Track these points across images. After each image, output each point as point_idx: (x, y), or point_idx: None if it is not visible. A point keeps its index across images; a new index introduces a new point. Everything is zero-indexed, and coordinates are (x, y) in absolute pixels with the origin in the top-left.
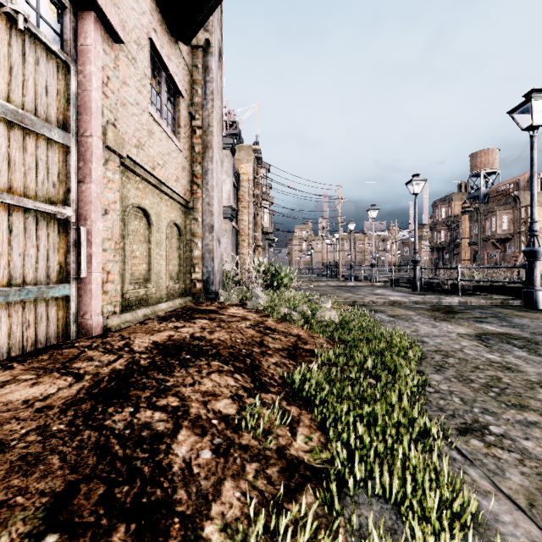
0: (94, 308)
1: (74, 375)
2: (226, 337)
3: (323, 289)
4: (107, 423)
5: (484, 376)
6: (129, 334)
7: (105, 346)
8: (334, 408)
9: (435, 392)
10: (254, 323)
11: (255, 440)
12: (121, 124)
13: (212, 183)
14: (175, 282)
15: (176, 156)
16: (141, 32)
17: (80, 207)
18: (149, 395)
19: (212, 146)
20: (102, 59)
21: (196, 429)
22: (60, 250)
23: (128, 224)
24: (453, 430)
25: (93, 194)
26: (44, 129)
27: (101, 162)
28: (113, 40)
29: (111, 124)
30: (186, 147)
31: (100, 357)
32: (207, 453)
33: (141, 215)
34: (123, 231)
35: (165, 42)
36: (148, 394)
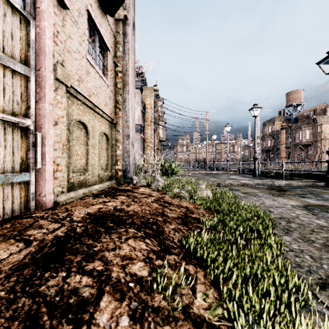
0: (47, 189)
1: (25, 241)
2: (138, 209)
3: (197, 175)
4: (42, 289)
5: (321, 237)
6: (72, 207)
7: (53, 217)
8: (222, 267)
9: (290, 251)
10: (157, 198)
11: (164, 301)
12: (67, 64)
13: (129, 107)
14: (105, 171)
15: (105, 89)
16: (81, 5)
17: (38, 119)
18: (80, 259)
19: (129, 84)
20: (53, 18)
21: (116, 294)
22: (22, 149)
23: (72, 133)
24: (314, 285)
25: (46, 110)
26: (9, 62)
27: (52, 88)
28: (61, 6)
29: (60, 64)
30: (112, 84)
31: (48, 226)
32: (125, 320)
33: (81, 127)
34: (69, 137)
35: (98, 14)
36: (79, 258)
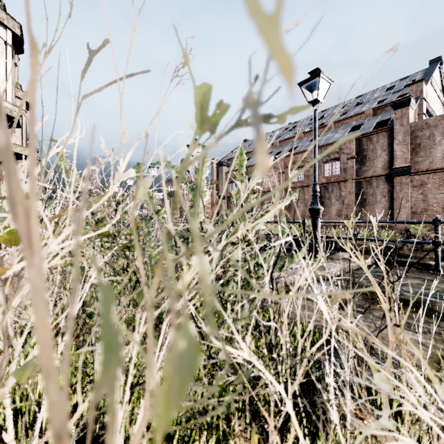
0: None
1: None
2: None
3: None
4: None
5: None
6: None
7: None
8: None
9: None
10: None
11: None
12: None
13: None
14: None
15: None
16: None
17: None
18: None
19: None
20: None
21: None
22: None
23: None
24: None
25: None
26: None
27: None
28: None
29: None
30: None
31: None
32: None
33: None
34: None
35: None
36: None
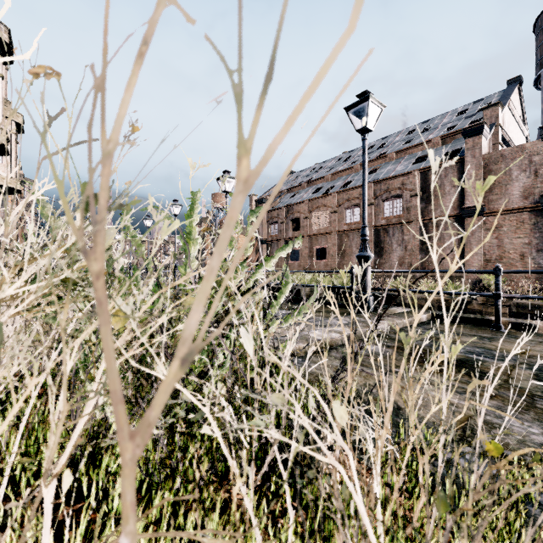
0: None
1: None
2: None
3: None
4: None
5: None
6: None
7: None
8: None
9: None
10: None
11: None
12: None
13: None
14: None
15: None
16: None
17: None
18: None
19: None
20: None
21: None
22: None
23: None
24: None
25: None
26: None
27: None
28: None
29: None
30: None
31: None
32: None
33: None
34: None
35: None
36: None
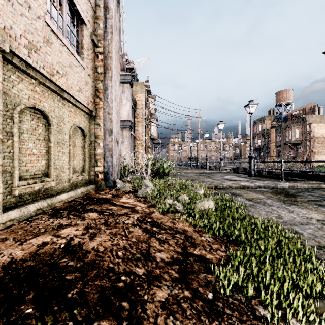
0: None
1: None
2: (107, 246)
3: (190, 175)
4: None
5: None
6: None
7: None
8: None
9: None
10: (141, 216)
11: None
12: (3, 17)
13: (111, 97)
14: (79, 174)
15: (79, 71)
16: None
17: None
18: None
19: (111, 68)
20: None
21: None
22: None
23: (21, 123)
24: None
25: None
26: None
27: None
28: None
29: None
30: (89, 67)
31: None
32: None
33: (39, 116)
34: (11, 129)
35: None
36: None
